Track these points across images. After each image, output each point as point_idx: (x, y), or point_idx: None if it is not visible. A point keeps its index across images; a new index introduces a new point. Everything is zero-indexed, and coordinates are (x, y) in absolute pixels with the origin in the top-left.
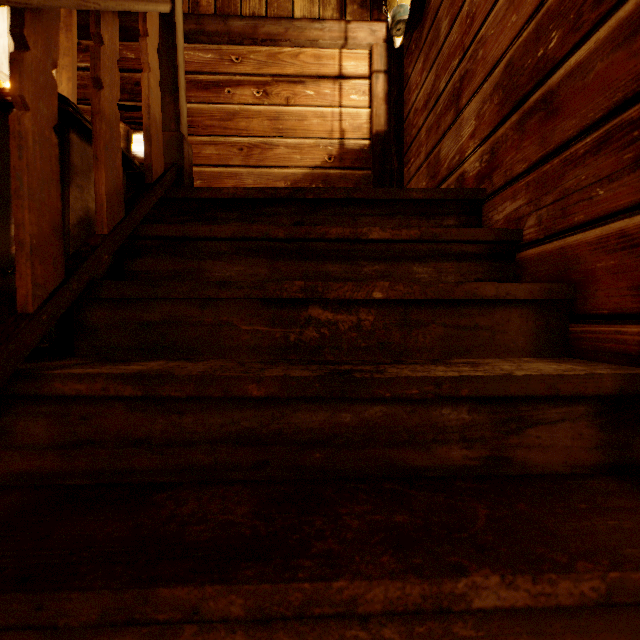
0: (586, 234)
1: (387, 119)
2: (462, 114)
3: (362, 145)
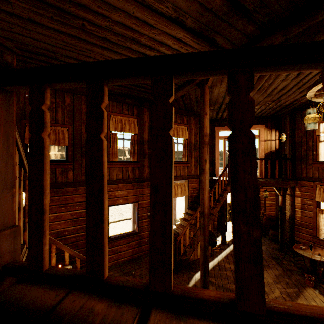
0: None
1: None
2: None
3: None
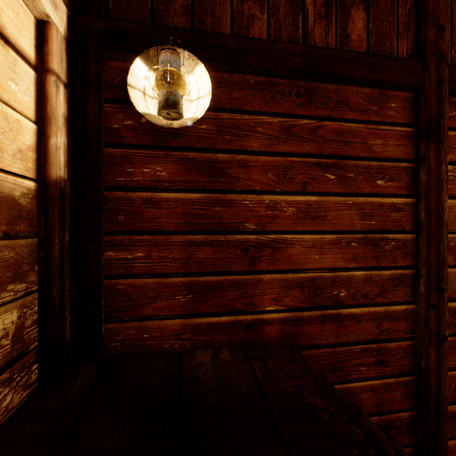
0: (358, 383)
1: (67, 160)
2: (261, 275)
3: (26, 188)
